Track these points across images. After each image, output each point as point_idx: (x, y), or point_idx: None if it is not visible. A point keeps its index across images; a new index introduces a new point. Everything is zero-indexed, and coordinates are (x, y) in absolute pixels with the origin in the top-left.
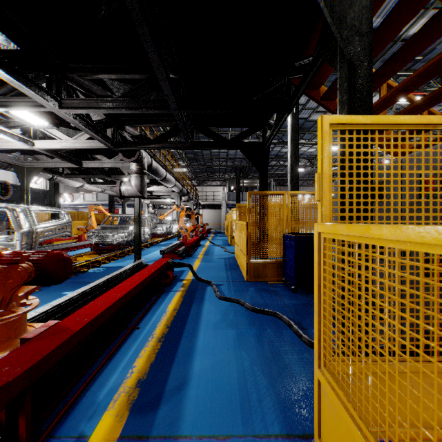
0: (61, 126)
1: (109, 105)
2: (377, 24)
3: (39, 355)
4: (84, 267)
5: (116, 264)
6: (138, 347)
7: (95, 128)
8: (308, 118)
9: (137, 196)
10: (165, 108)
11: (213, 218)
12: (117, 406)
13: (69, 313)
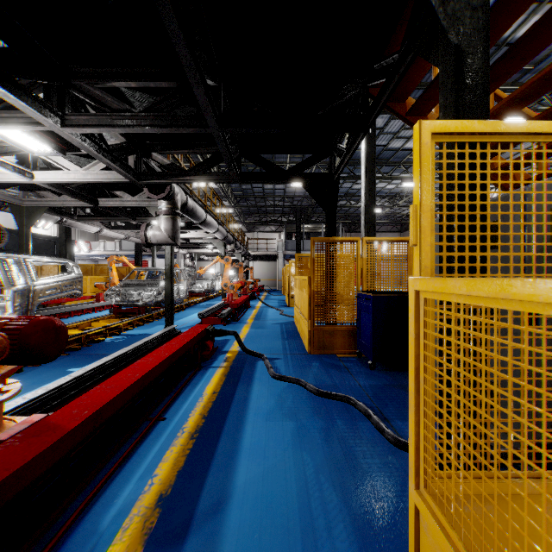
0: (69, 153)
1: (127, 122)
2: None
3: (8, 469)
4: (100, 335)
5: (141, 331)
6: (162, 447)
7: (112, 154)
8: (386, 145)
9: (168, 244)
10: (201, 126)
11: (267, 272)
12: (127, 536)
13: (72, 399)
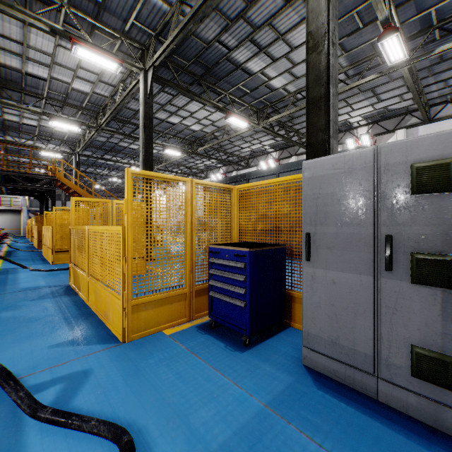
0: None
1: None
2: (114, 141)
3: None
4: None
5: None
6: None
7: None
8: (96, 161)
9: None
10: (2, 190)
11: (11, 223)
12: None
13: None
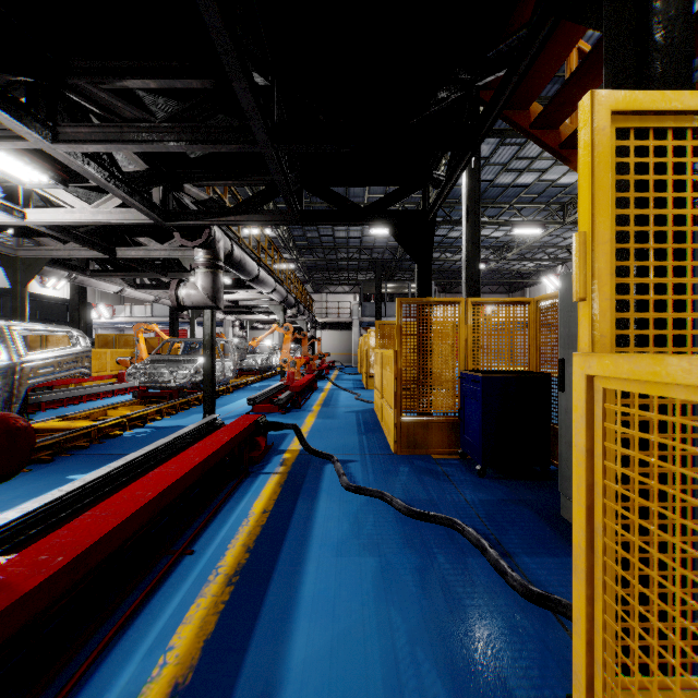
0: (75, 186)
1: (145, 136)
2: None
3: None
4: (117, 428)
5: (173, 421)
6: (185, 598)
7: (128, 184)
8: (493, 181)
9: (207, 306)
10: (247, 142)
11: (339, 345)
12: None
13: (62, 524)
